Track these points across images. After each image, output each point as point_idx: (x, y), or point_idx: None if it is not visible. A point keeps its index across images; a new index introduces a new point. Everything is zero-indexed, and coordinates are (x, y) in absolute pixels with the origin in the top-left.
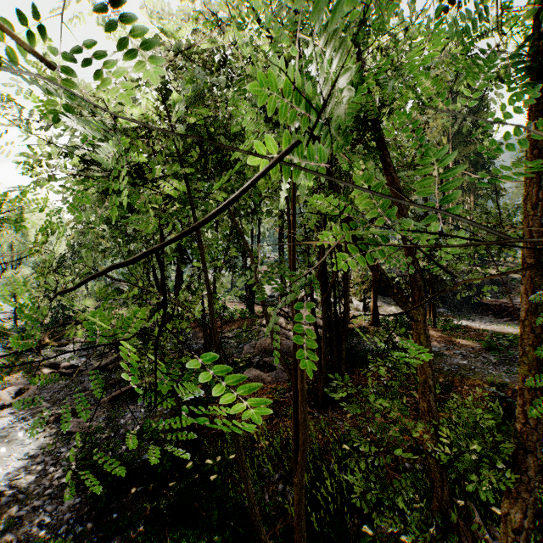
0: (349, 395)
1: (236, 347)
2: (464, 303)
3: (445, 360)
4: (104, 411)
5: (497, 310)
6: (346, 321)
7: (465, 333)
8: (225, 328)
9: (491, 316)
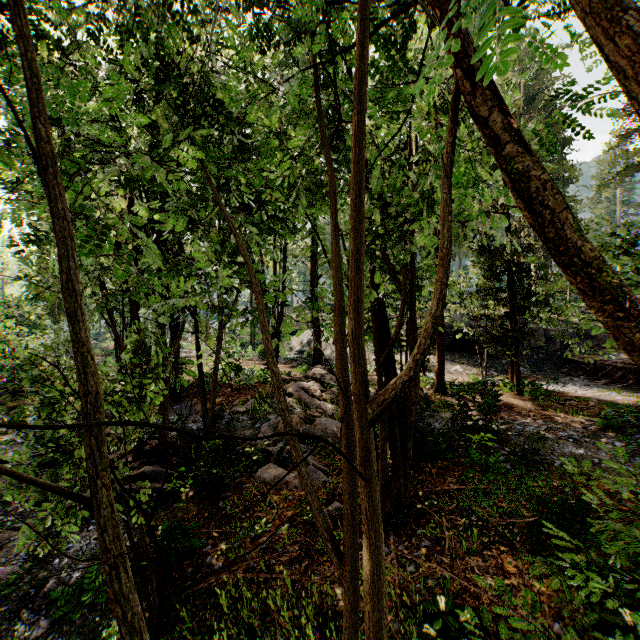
0: (420, 511)
1: (250, 427)
2: (545, 360)
3: (552, 447)
4: (32, 543)
5: (590, 370)
6: (415, 397)
7: (563, 403)
8: (236, 398)
9: (584, 378)
